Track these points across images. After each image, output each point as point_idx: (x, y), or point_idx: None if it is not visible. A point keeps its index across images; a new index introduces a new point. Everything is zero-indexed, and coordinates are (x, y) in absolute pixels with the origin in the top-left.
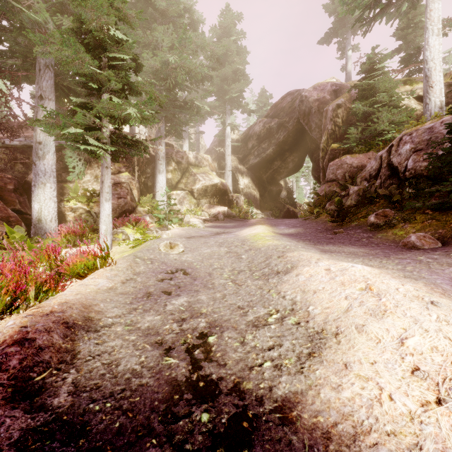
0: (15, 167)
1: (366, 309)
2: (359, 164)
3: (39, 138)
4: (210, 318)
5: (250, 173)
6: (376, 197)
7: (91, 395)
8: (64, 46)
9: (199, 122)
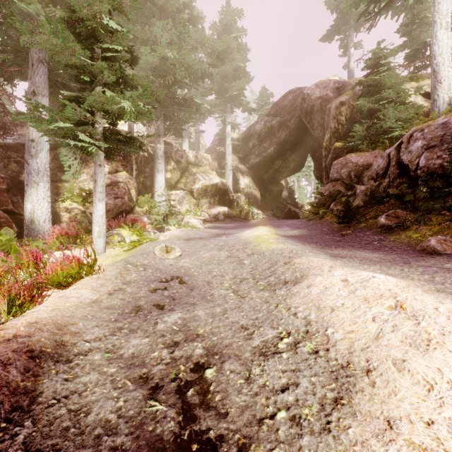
0: (8, 165)
1: (402, 337)
2: (364, 163)
3: (31, 136)
4: (207, 341)
5: (251, 172)
6: (385, 197)
7: None
8: (54, 36)
9: (199, 121)
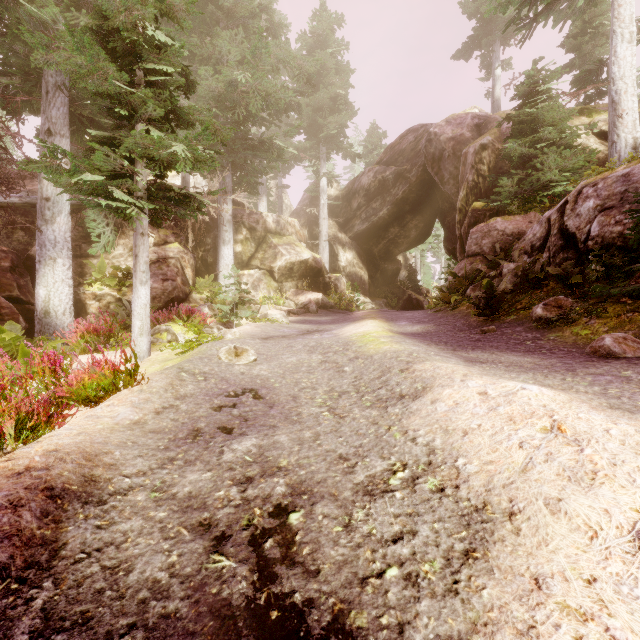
0: (13, 234)
1: (559, 468)
2: (515, 231)
3: (46, 193)
4: (293, 476)
5: (355, 244)
6: (542, 278)
7: (71, 639)
8: (78, 53)
9: (282, 172)
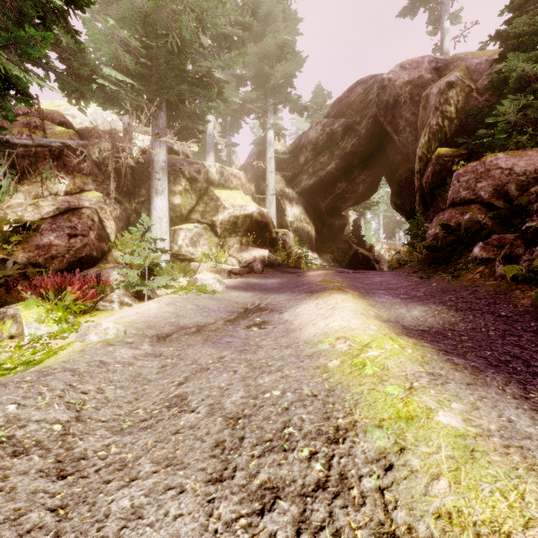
0: None
1: None
2: (529, 168)
3: None
4: None
5: (302, 200)
6: None
7: None
8: None
9: (231, 131)
